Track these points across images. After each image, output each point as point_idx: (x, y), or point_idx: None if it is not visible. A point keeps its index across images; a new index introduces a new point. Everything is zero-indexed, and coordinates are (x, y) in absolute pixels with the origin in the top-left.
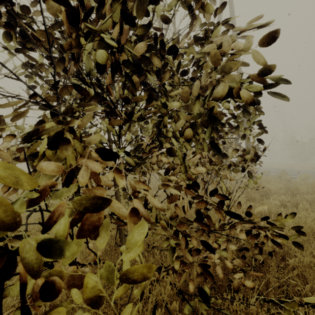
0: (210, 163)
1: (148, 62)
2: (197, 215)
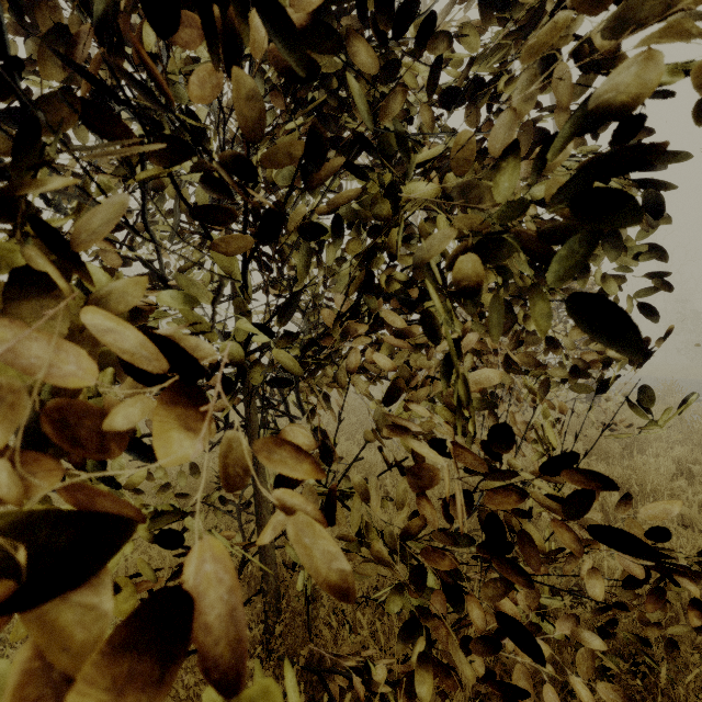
0: (507, 365)
1: (331, 48)
2: (484, 529)
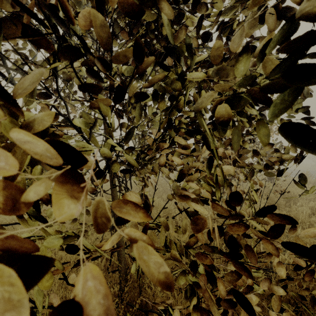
0: (234, 163)
1: (152, 3)
2: (227, 244)
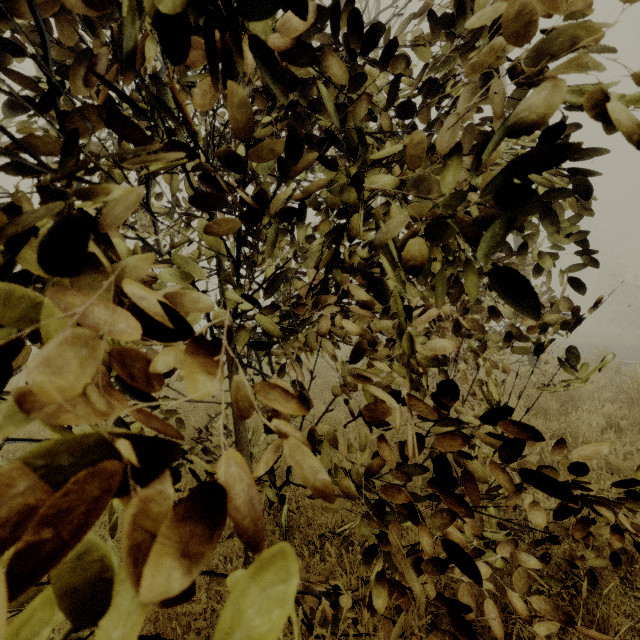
0: (456, 331)
1: (307, 62)
2: (435, 467)
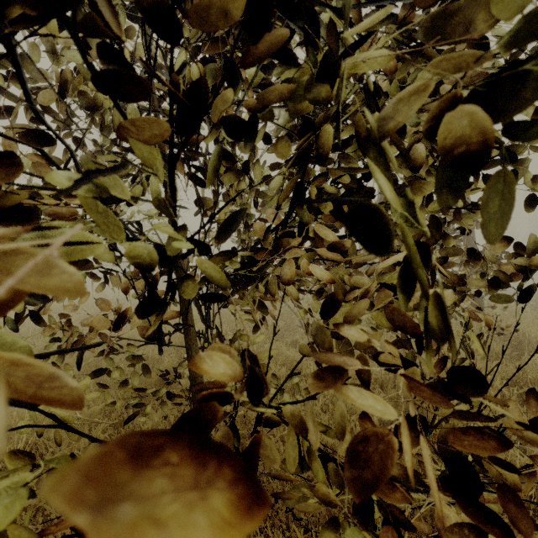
0: (432, 279)
1: None
2: (451, 470)
